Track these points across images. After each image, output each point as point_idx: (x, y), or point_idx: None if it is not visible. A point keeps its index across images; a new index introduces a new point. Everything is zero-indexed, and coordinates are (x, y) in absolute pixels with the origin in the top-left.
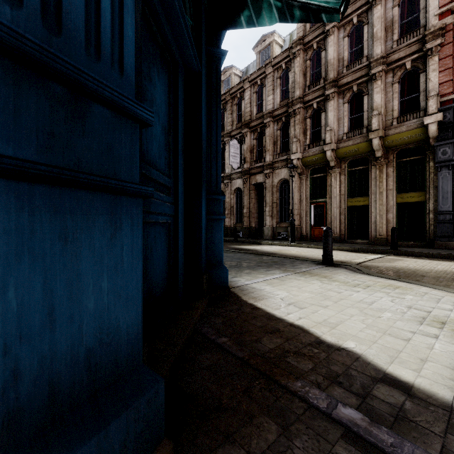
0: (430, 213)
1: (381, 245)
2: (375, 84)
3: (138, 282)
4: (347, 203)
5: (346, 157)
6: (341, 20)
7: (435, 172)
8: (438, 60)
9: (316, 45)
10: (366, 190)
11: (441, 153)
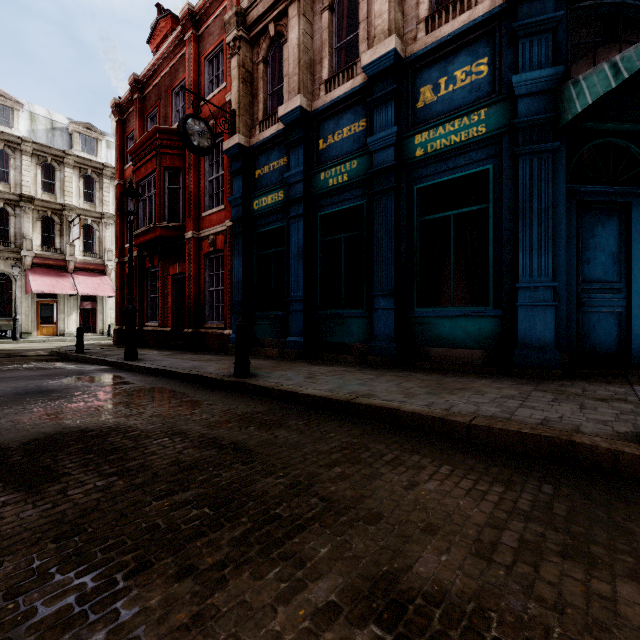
0: None
1: None
2: None
3: (553, 327)
4: None
5: None
6: None
7: None
8: None
9: None
10: None
11: None
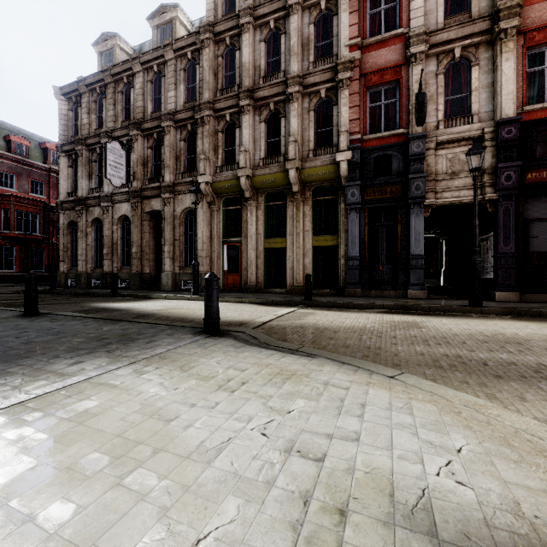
0: (342, 259)
1: (299, 294)
2: (292, 106)
3: None
4: (265, 244)
5: (263, 188)
6: (257, 18)
7: (345, 214)
8: (348, 95)
9: (230, 40)
10: (284, 230)
11: (351, 195)
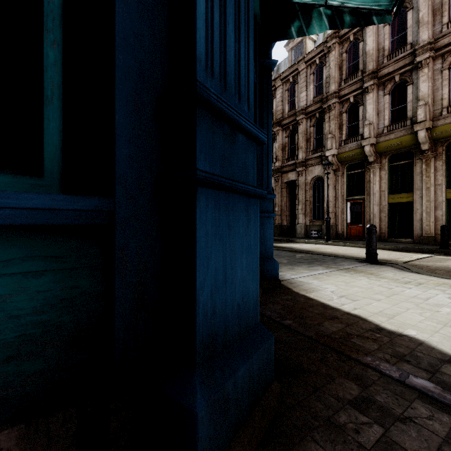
0: None
1: (428, 244)
2: (421, 73)
3: (257, 261)
4: (388, 199)
5: (387, 151)
6: None
7: None
8: None
9: (353, 36)
10: (410, 186)
11: None
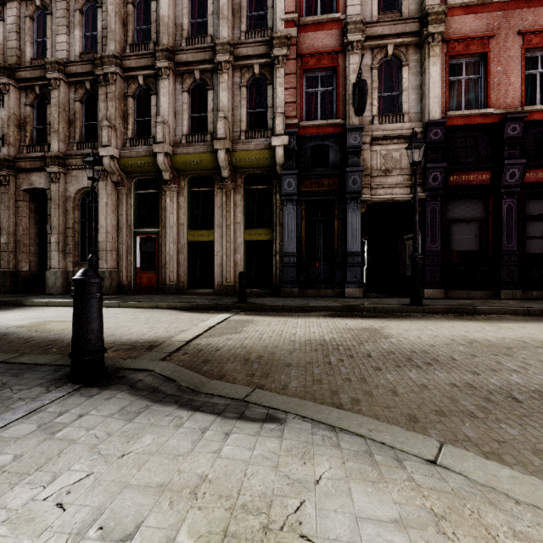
0: (277, 255)
1: (229, 295)
2: (221, 77)
3: None
4: (188, 237)
5: (186, 170)
6: None
7: (281, 206)
8: (285, 74)
9: None
10: (211, 221)
11: (287, 184)
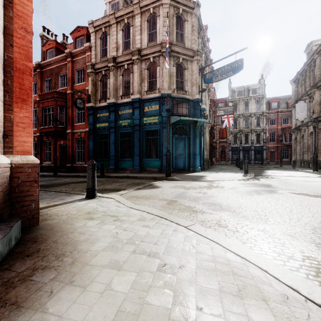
0: None
1: None
2: None
3: None
4: None
5: None
6: None
7: None
8: None
9: None
10: None
11: None
